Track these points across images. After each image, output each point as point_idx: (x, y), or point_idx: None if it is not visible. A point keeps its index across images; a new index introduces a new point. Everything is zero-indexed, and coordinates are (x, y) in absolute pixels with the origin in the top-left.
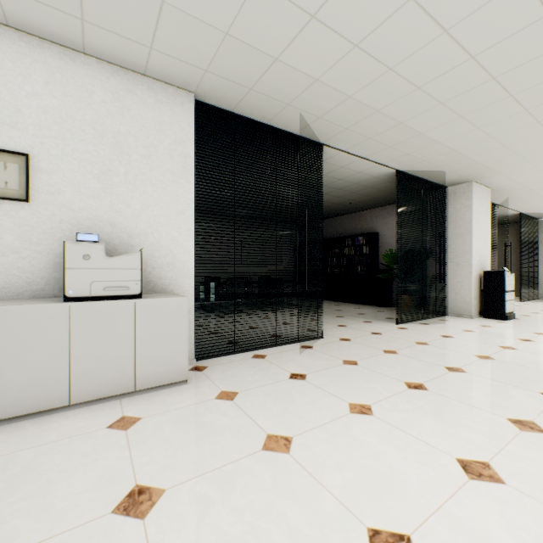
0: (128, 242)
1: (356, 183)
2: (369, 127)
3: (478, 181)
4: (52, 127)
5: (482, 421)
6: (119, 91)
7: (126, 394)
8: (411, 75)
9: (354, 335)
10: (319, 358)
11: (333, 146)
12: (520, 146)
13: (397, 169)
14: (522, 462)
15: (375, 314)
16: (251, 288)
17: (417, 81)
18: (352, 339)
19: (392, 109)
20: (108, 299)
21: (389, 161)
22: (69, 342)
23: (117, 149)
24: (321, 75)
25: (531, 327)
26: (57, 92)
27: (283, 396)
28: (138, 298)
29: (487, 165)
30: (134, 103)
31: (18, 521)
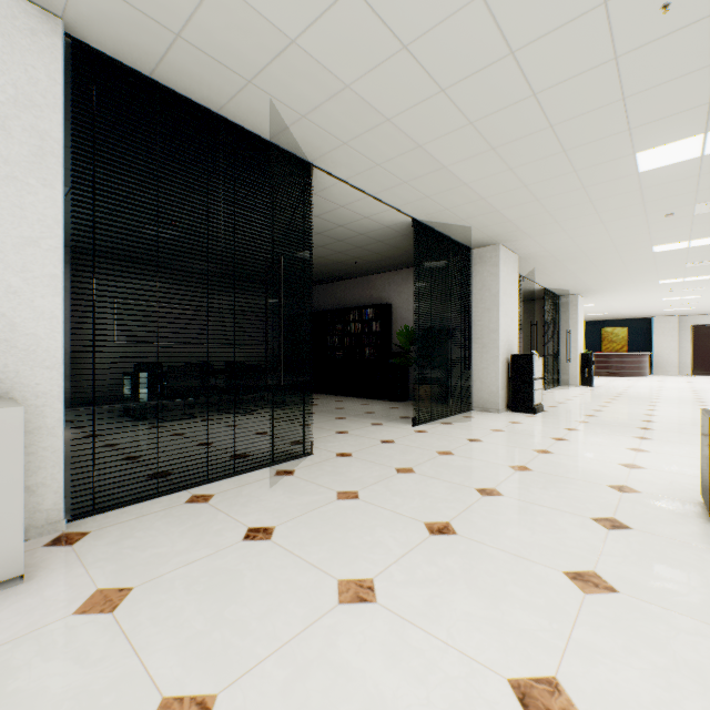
0: None
1: (363, 234)
2: (377, 146)
3: (505, 244)
4: None
5: (534, 583)
6: None
7: None
8: (433, 64)
9: (357, 447)
10: (301, 492)
11: (327, 170)
12: (553, 202)
13: (414, 217)
14: (601, 665)
15: (387, 412)
16: (217, 380)
17: (442, 79)
18: (354, 454)
19: (408, 121)
20: None
21: (404, 205)
22: None
23: None
24: (301, 33)
25: (561, 421)
26: None
27: (223, 584)
28: None
29: (517, 224)
30: None
31: None
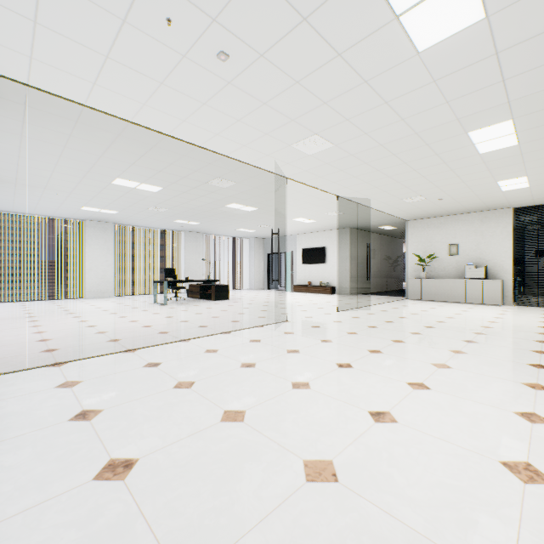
0: (484, 263)
1: None
2: None
3: None
4: (463, 235)
5: None
6: (481, 218)
7: (479, 304)
8: None
9: None
10: None
11: None
12: None
13: None
14: None
15: None
16: None
17: None
18: None
19: None
20: (475, 279)
21: None
22: (465, 288)
23: (481, 236)
24: None
25: None
26: (464, 226)
27: (526, 311)
28: (483, 279)
29: None
30: (486, 220)
31: (453, 306)
